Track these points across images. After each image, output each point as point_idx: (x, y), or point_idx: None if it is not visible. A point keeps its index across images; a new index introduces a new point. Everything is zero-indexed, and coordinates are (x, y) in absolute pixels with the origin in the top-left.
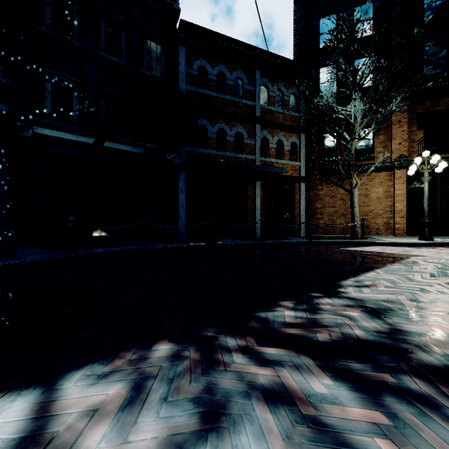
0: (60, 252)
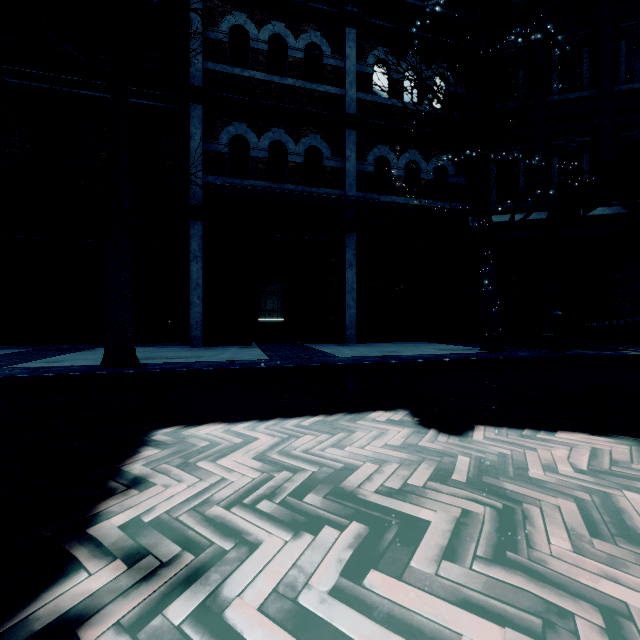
0: (542, 351)
